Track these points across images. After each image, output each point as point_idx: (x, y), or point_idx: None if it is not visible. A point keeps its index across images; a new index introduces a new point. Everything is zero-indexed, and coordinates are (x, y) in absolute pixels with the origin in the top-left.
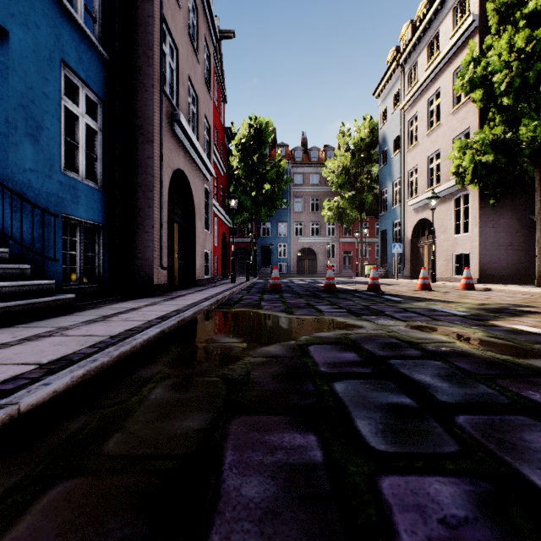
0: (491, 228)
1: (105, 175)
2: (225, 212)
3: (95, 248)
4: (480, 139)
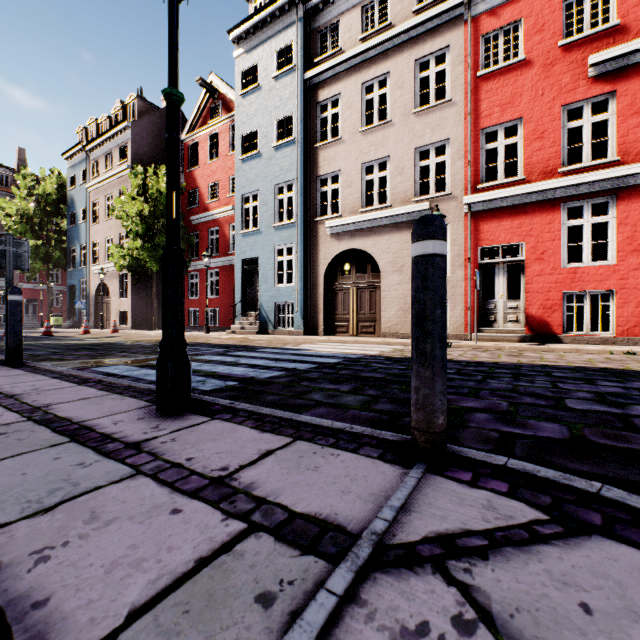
0: (140, 297)
1: None
2: None
3: None
4: (120, 251)
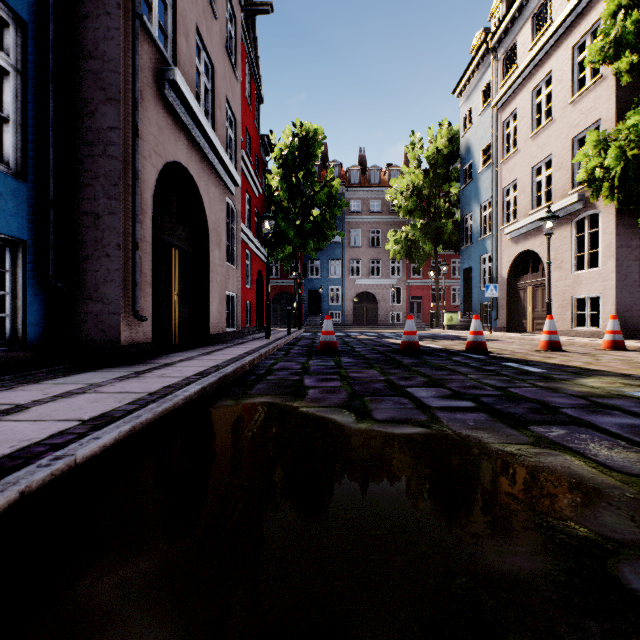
0: (633, 261)
1: (26, 152)
2: (261, 245)
3: (7, 281)
4: (638, 121)
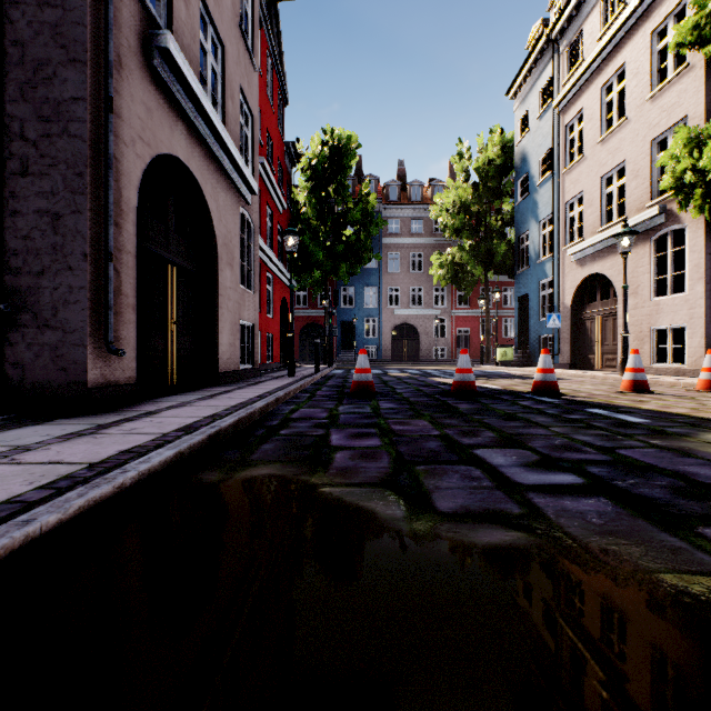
0: None
1: None
2: (286, 268)
3: None
4: None
